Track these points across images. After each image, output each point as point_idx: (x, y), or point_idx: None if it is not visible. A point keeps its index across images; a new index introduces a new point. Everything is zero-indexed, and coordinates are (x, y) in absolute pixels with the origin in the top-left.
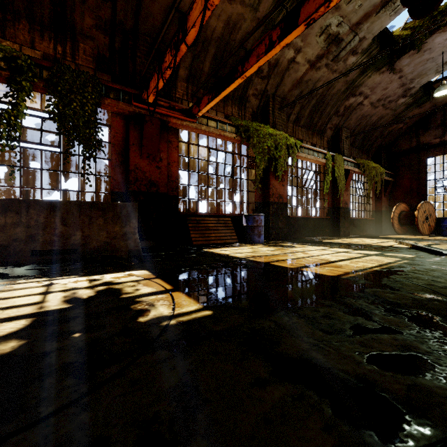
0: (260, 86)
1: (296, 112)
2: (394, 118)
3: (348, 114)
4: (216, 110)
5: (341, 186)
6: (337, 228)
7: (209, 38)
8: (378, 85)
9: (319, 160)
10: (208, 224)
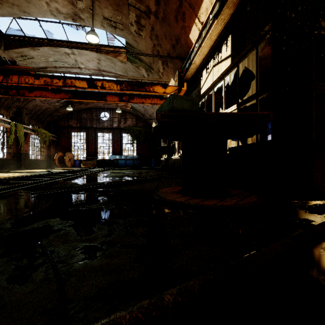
0: None
1: None
2: (56, 110)
3: (27, 102)
4: None
5: (22, 141)
6: (20, 164)
7: None
8: None
9: (5, 125)
10: None
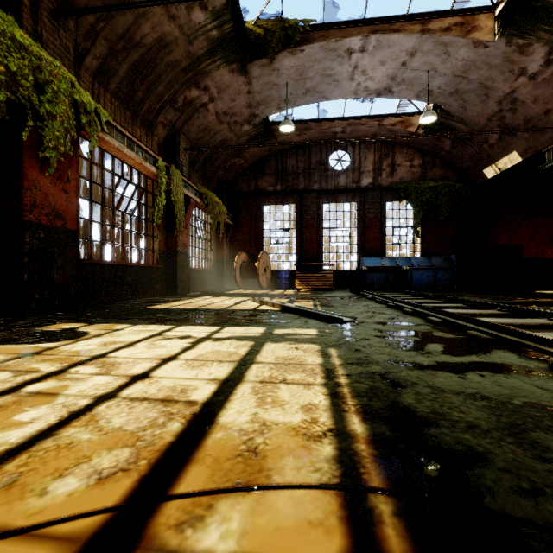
0: None
1: (100, 56)
2: (238, 148)
3: (188, 114)
4: None
5: (180, 218)
6: (173, 282)
7: None
8: (227, 89)
9: (146, 165)
10: None
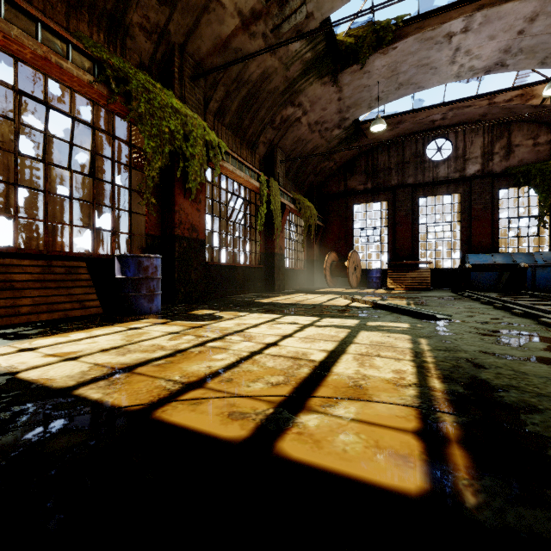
0: (156, 15)
1: (219, 99)
2: (328, 153)
3: (284, 130)
4: (45, 13)
5: (278, 223)
6: (271, 280)
7: None
8: (319, 101)
9: (252, 181)
10: (12, 275)
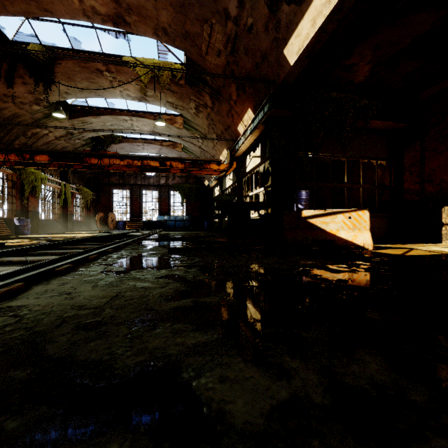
0: (24, 141)
1: None
2: None
3: None
4: None
5: (70, 202)
6: (66, 226)
7: (0, 116)
8: None
9: (57, 186)
10: None
